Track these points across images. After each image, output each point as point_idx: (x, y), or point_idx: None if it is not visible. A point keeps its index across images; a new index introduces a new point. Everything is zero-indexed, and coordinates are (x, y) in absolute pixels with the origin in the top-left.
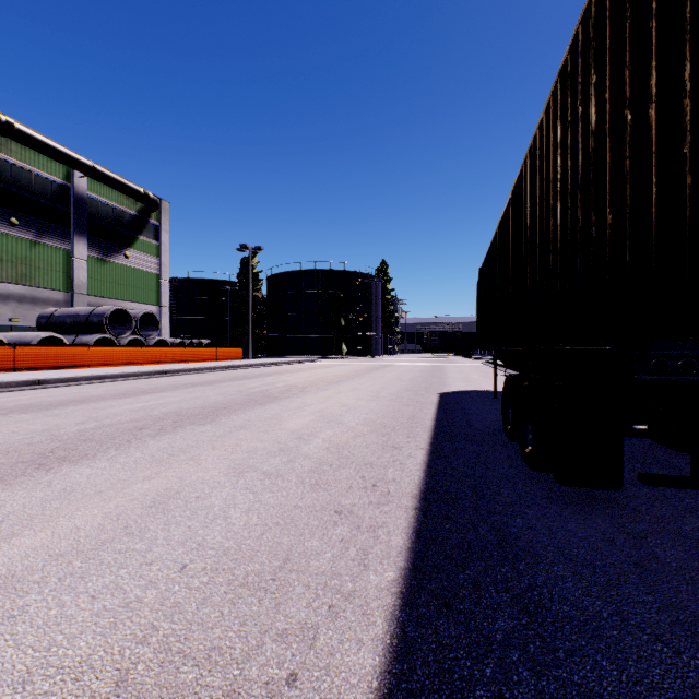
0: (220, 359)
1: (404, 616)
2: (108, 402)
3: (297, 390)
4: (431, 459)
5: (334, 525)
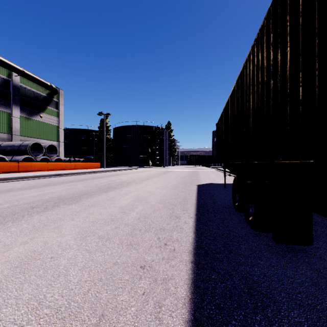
0: (88, 168)
1: None
2: (21, 191)
3: (126, 184)
4: (197, 224)
5: (139, 279)
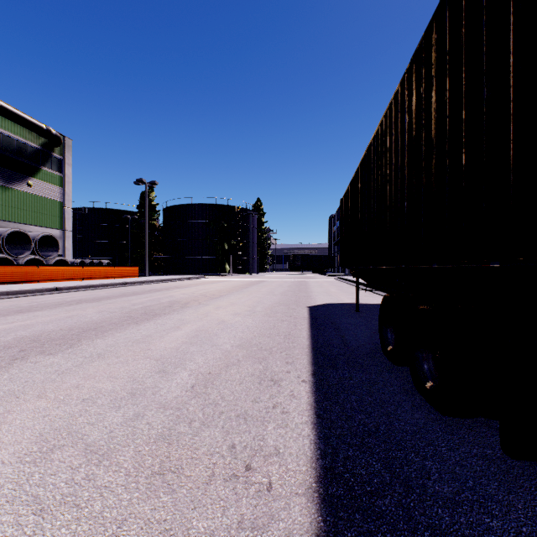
0: (117, 277)
1: None
2: None
3: (179, 306)
4: (319, 400)
5: None
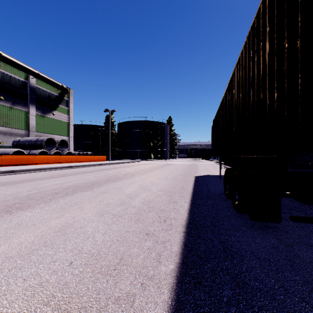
0: (96, 161)
1: (178, 289)
2: (43, 180)
3: (130, 175)
4: (191, 207)
5: (145, 241)
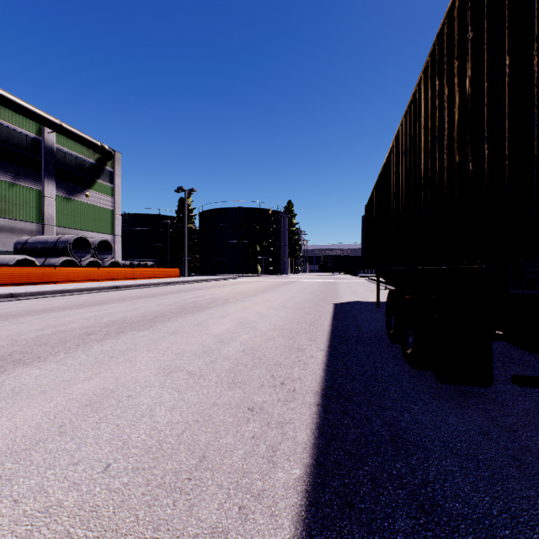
0: (161, 277)
1: (310, 517)
2: (66, 312)
3: (221, 301)
4: (330, 359)
5: (247, 422)
